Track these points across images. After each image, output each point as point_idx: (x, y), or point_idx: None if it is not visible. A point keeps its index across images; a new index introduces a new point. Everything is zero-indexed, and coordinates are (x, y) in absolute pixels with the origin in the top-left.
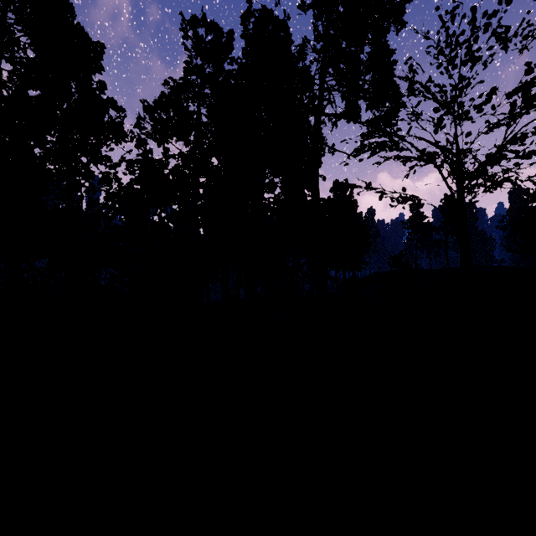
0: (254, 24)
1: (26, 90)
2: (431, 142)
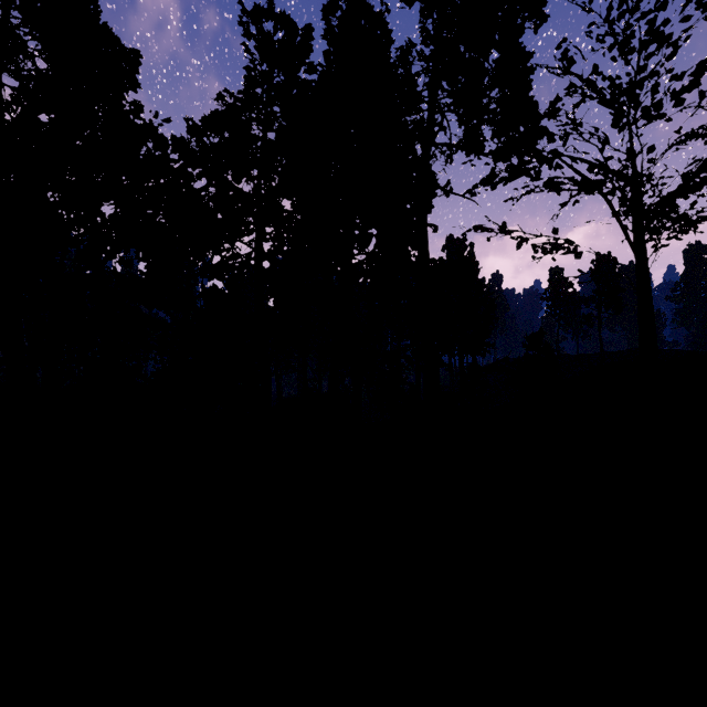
0: (340, 19)
1: (36, 114)
2: (595, 164)
